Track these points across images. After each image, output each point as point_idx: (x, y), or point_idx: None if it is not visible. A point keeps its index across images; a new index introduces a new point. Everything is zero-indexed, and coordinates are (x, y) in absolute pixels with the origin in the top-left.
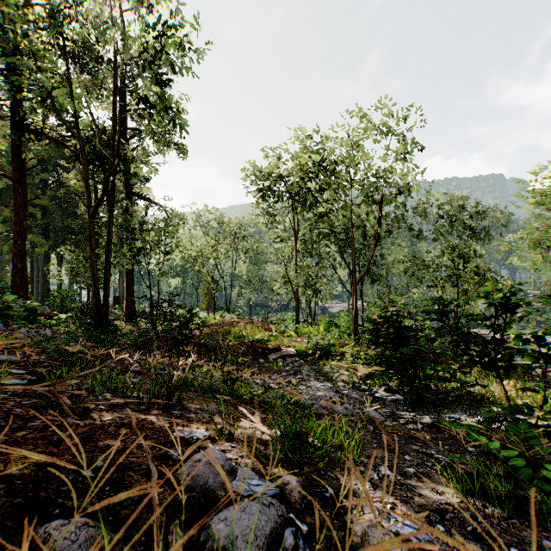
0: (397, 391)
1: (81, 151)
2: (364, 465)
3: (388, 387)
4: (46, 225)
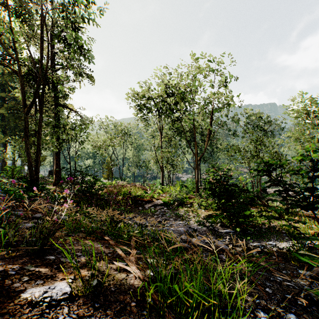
0: (228, 226)
1: (18, 70)
2: (243, 312)
3: (222, 224)
4: (4, 126)
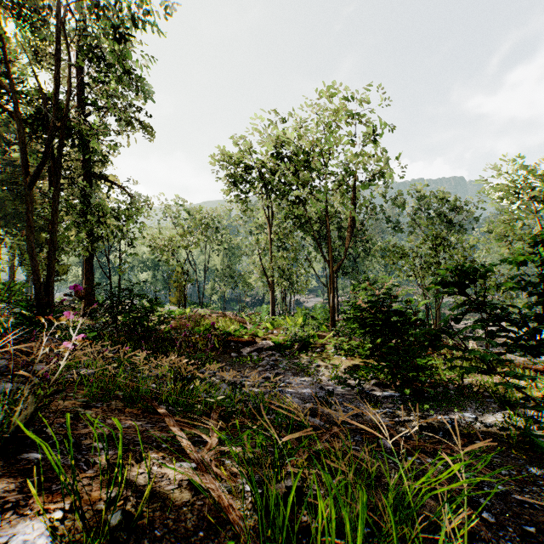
0: (388, 385)
1: (15, 109)
2: None
3: (378, 381)
4: None
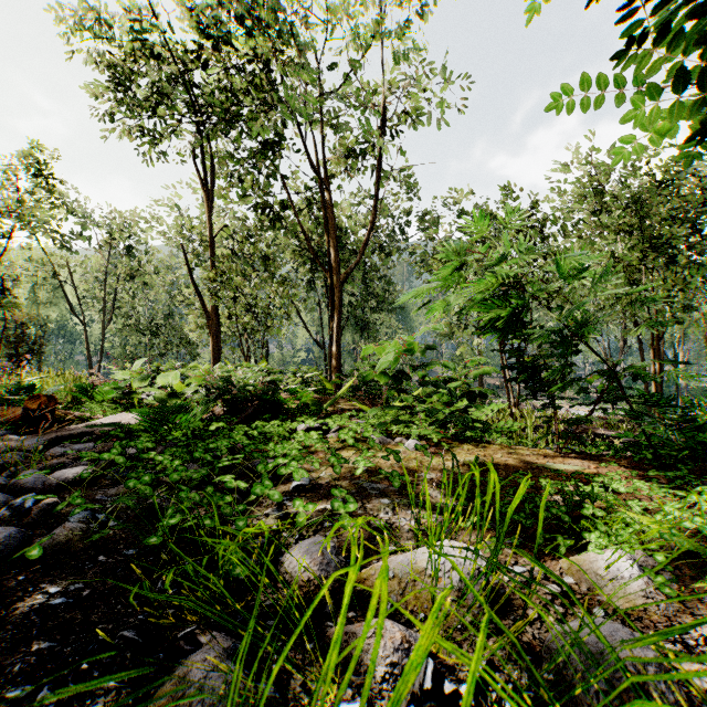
0: None
1: None
2: None
3: None
4: None
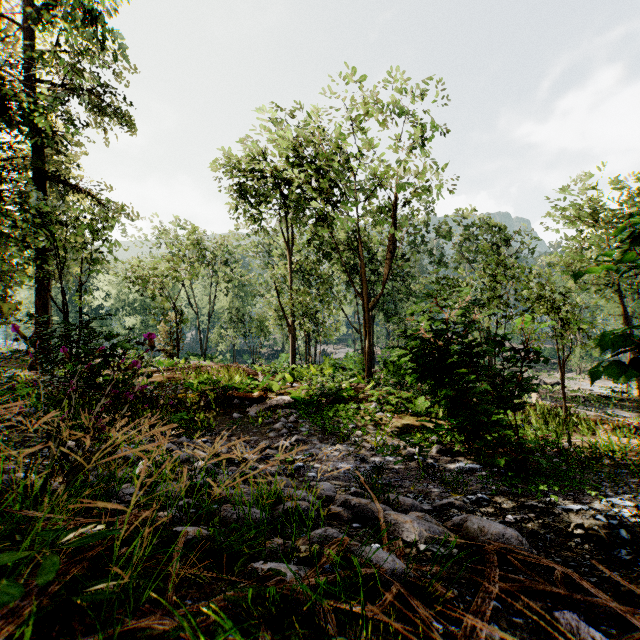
0: (458, 452)
1: None
2: None
3: (444, 447)
4: None
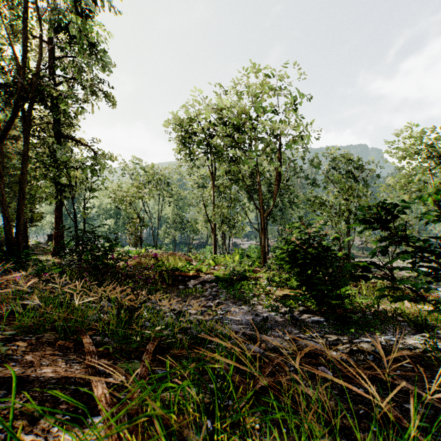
0: (314, 311)
1: None
2: None
3: (305, 308)
4: None
